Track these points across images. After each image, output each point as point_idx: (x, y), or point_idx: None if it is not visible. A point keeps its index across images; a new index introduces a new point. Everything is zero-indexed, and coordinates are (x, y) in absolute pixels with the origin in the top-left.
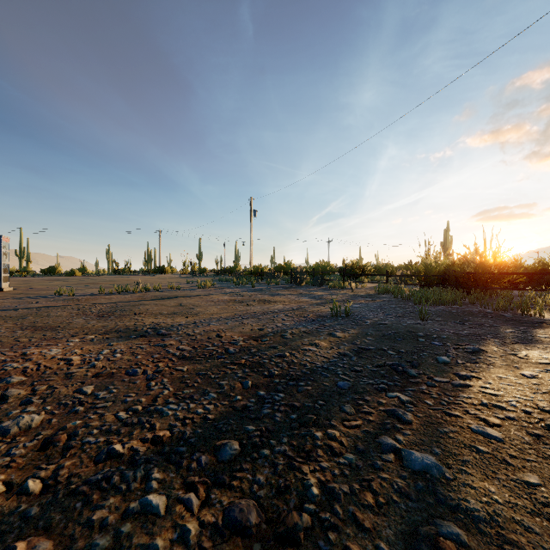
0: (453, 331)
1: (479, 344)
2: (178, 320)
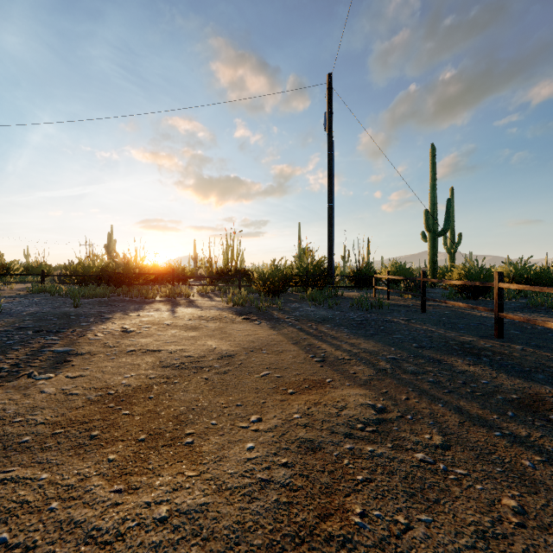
0: (97, 310)
1: (111, 314)
2: None
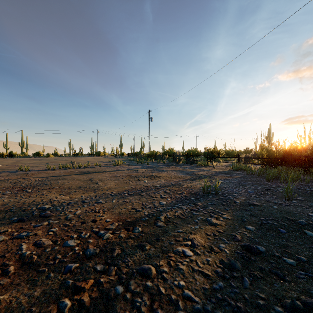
0: None
1: None
2: (73, 197)
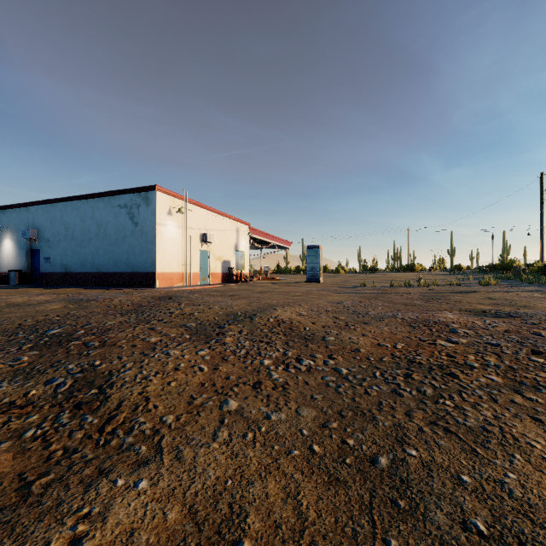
0: None
1: None
2: (514, 309)
